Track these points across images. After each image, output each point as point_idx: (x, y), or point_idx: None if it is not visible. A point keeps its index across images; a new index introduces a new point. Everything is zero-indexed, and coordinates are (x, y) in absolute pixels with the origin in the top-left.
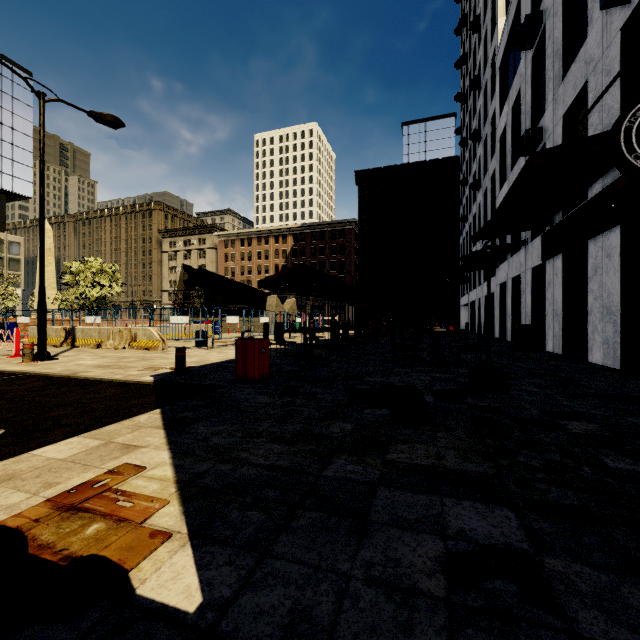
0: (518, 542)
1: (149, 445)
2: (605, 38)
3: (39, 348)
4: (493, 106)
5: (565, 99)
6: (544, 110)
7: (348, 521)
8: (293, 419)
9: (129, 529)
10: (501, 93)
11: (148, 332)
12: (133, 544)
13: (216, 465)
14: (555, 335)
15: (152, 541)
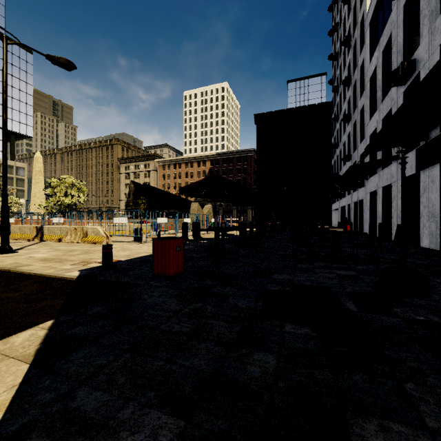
0: None
1: None
2: None
3: (2, 243)
4: (362, 57)
5: None
6: (415, 47)
7: None
8: (199, 343)
9: None
10: (371, 43)
11: (96, 230)
12: None
13: None
14: (431, 233)
15: None
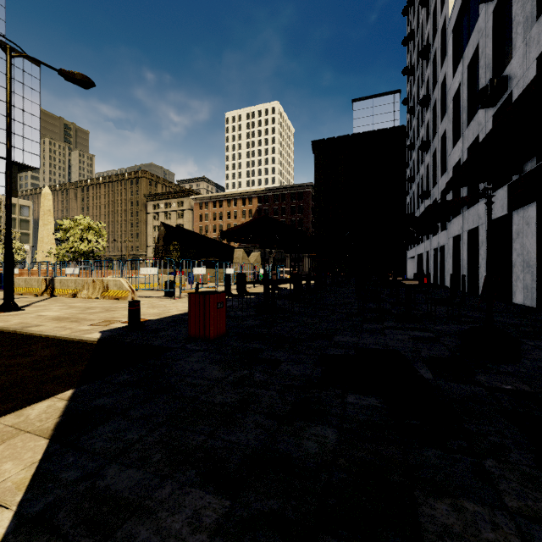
0: None
1: None
2: None
3: (5, 299)
4: (443, 71)
5: (541, 38)
6: (507, 60)
7: None
8: (246, 416)
9: None
10: (454, 55)
11: (118, 283)
12: None
13: None
14: (526, 287)
15: None
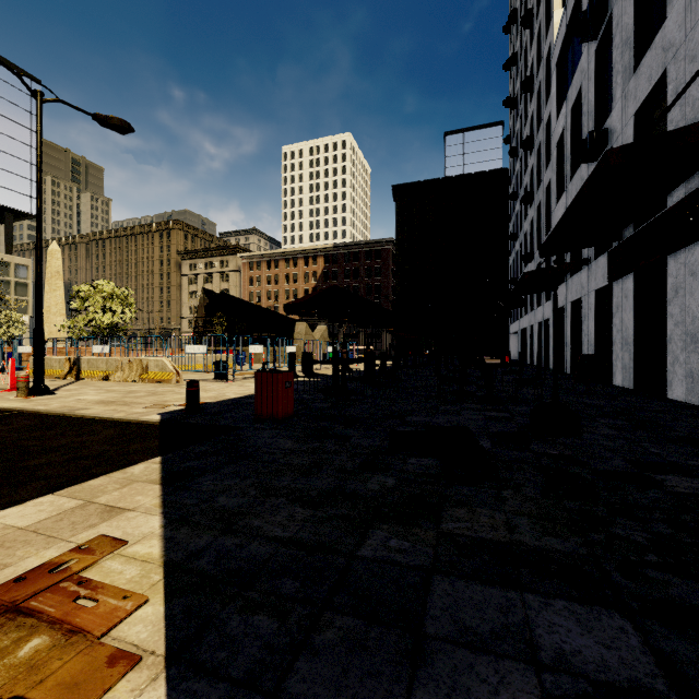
0: (649, 677)
1: (138, 507)
2: (689, 18)
3: (35, 381)
4: (548, 109)
5: (637, 94)
6: (610, 109)
7: (395, 635)
8: (321, 471)
9: (81, 648)
10: (558, 94)
11: (161, 363)
12: (81, 677)
13: (219, 538)
14: (625, 367)
15: (109, 671)
